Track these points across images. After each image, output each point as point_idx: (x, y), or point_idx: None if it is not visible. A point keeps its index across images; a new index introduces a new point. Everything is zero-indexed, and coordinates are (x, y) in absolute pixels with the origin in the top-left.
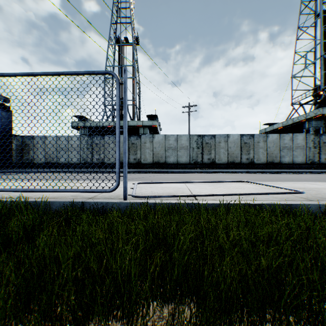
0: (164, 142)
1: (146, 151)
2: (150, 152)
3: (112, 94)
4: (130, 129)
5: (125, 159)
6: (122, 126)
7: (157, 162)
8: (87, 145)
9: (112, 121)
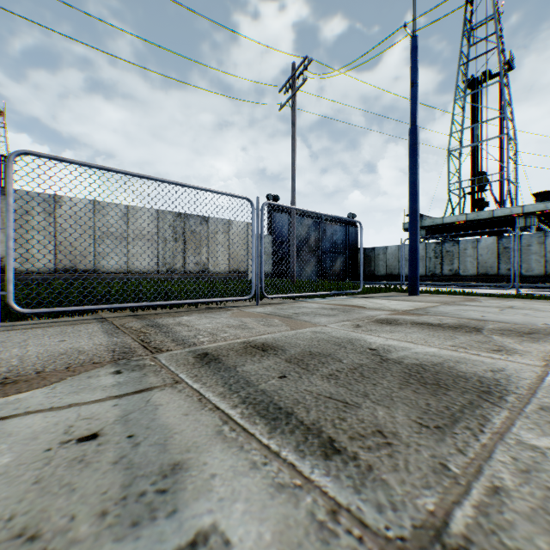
0: None
1: (530, 258)
2: (538, 259)
3: (459, 169)
4: (495, 222)
5: (516, 273)
6: (480, 219)
7: None
8: (435, 254)
9: (463, 215)
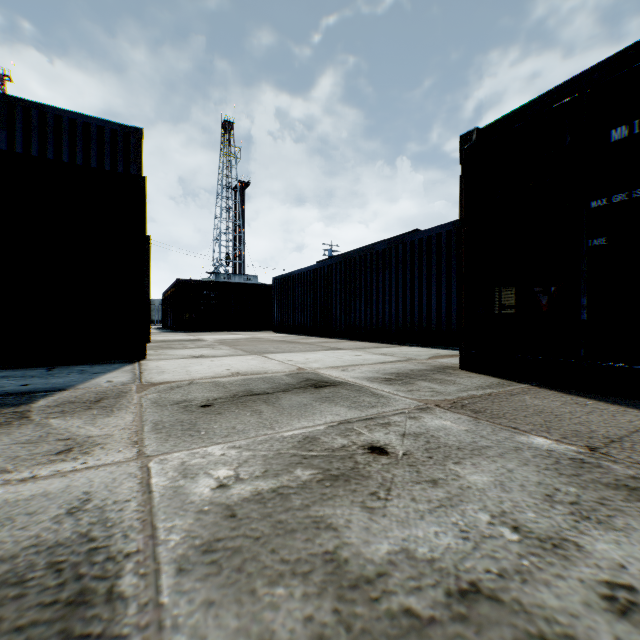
0: None
1: None
2: None
3: None
4: None
5: None
6: None
7: None
8: None
9: None
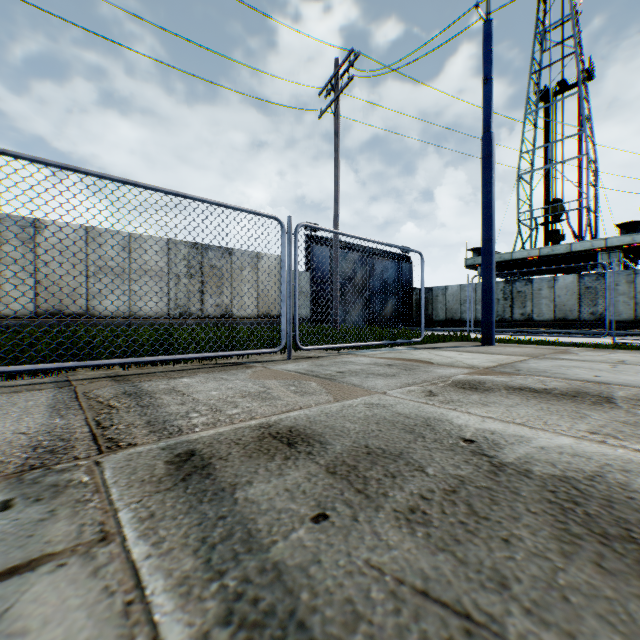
0: None
1: (617, 299)
2: (627, 301)
3: (530, 196)
4: (574, 257)
5: (612, 317)
6: (556, 254)
7: None
8: (504, 295)
9: (536, 249)
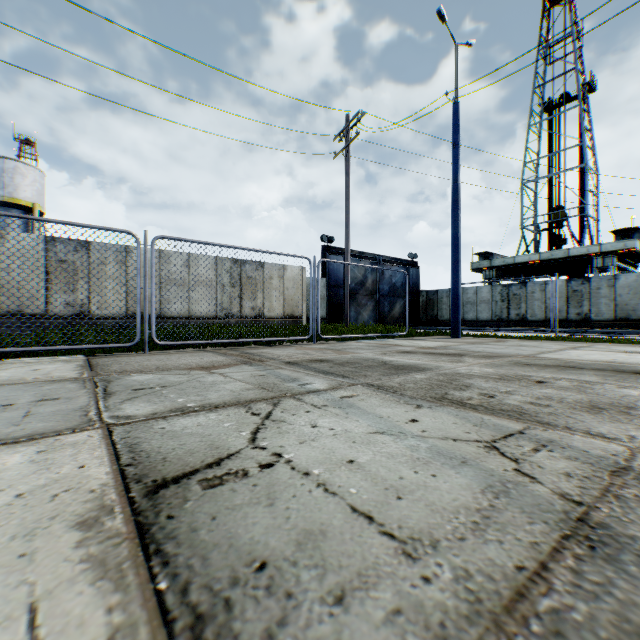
0: (639, 286)
1: (599, 301)
2: (608, 303)
3: (535, 202)
4: (572, 261)
5: (555, 318)
6: (555, 258)
7: (622, 319)
8: (501, 298)
9: (536, 254)
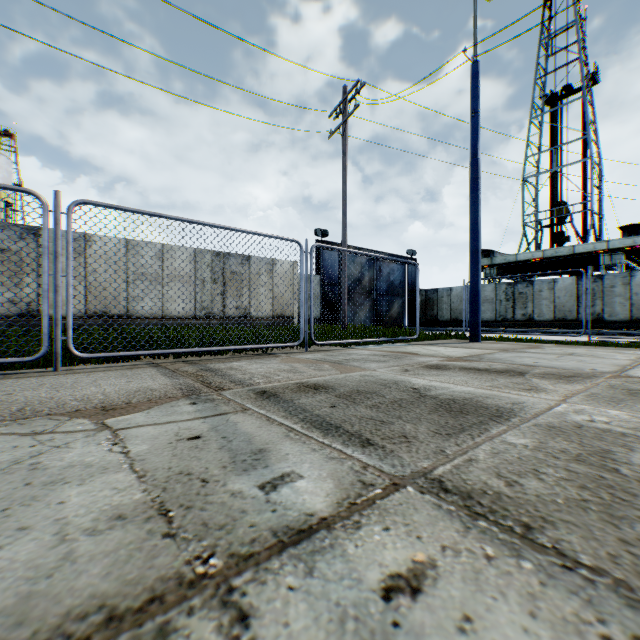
0: None
1: (613, 300)
2: (623, 302)
3: (536, 198)
4: (577, 259)
5: (588, 318)
6: (559, 255)
7: (638, 319)
8: (506, 296)
9: (539, 251)
